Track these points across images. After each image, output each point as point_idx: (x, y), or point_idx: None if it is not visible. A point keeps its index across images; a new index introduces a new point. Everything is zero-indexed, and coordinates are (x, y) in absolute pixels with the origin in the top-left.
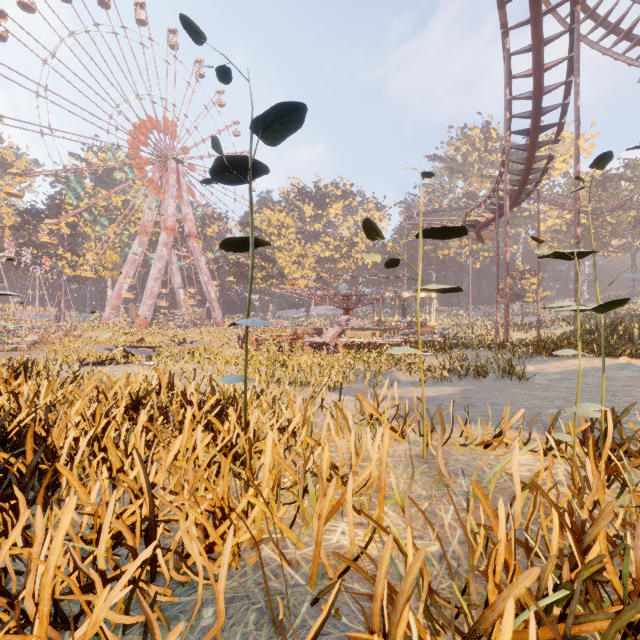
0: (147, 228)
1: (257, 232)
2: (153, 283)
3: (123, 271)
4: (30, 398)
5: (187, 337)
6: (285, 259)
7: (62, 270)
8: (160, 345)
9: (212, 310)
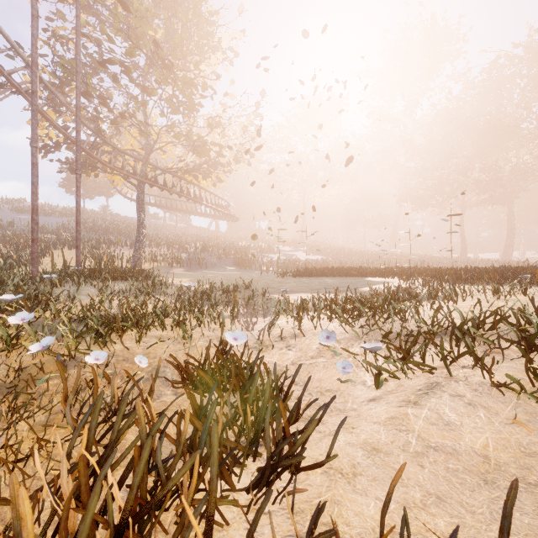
0: None
1: None
2: None
3: None
4: None
5: None
6: None
7: None
8: None
9: None
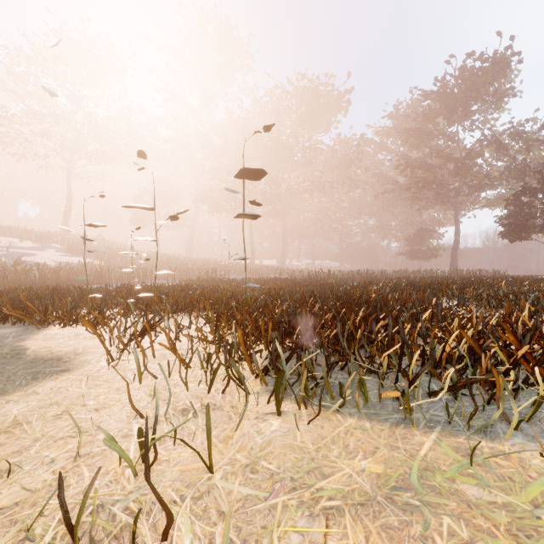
0: None
1: None
2: None
3: None
4: None
5: None
6: None
7: None
8: None
9: None
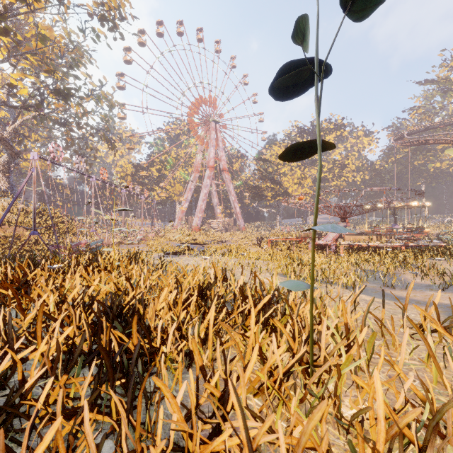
0: (198, 168)
1: (268, 163)
2: (201, 203)
3: (185, 196)
4: (137, 278)
5: (222, 238)
6: (288, 181)
7: (154, 197)
8: (206, 243)
9: (237, 220)
